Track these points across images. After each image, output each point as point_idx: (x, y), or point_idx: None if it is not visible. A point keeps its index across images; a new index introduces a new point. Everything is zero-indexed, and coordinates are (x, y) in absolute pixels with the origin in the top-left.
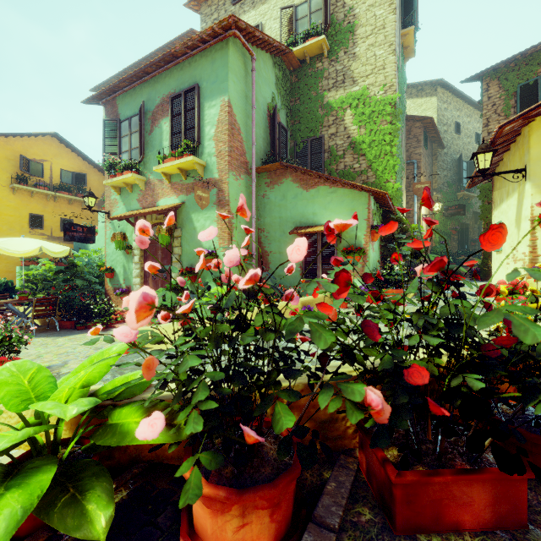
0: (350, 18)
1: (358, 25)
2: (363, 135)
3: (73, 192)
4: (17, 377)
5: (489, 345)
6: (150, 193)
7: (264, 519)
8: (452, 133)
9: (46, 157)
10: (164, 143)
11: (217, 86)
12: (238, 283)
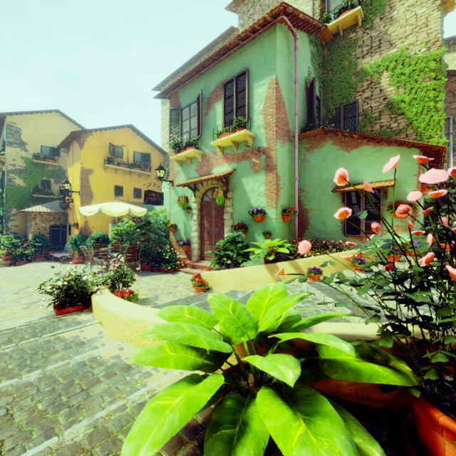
0: None
1: None
2: (402, 95)
3: (141, 168)
4: (224, 307)
5: None
6: (206, 164)
7: None
8: None
9: (124, 143)
10: (217, 122)
11: (265, 68)
12: None
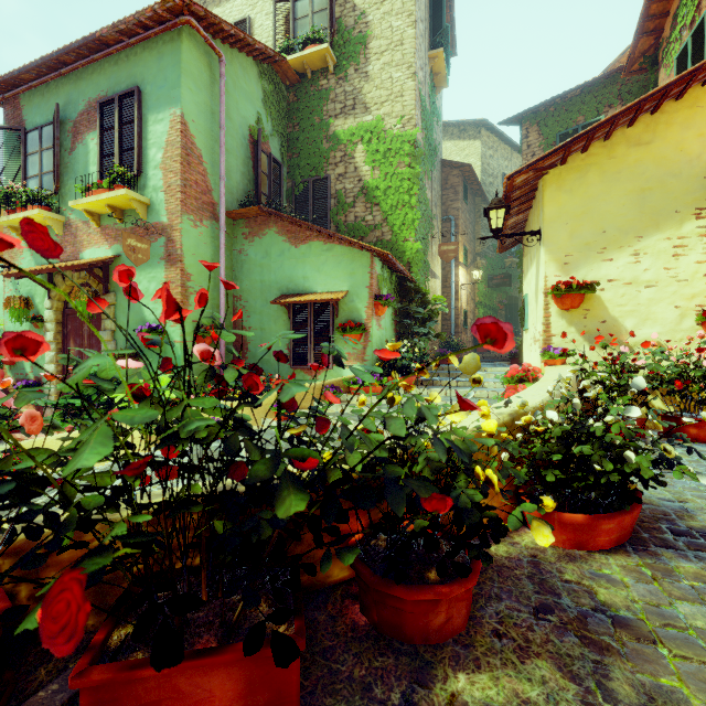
0: (362, 26)
1: (372, 37)
2: (378, 179)
3: None
4: None
5: (241, 463)
6: (71, 241)
7: None
8: (499, 186)
9: None
10: (91, 168)
11: (166, 93)
12: None
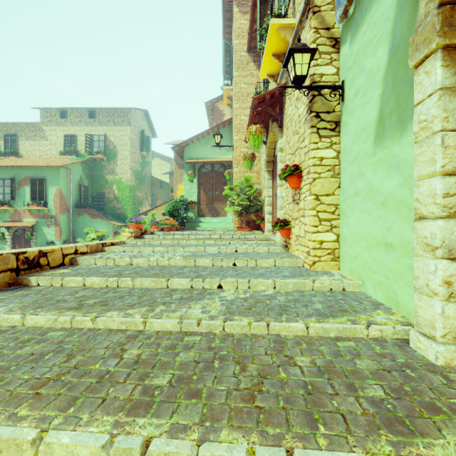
0: (115, 150)
1: (118, 154)
2: (120, 195)
3: None
4: None
5: None
6: (18, 215)
7: None
8: None
9: None
10: (26, 196)
11: (55, 182)
12: None
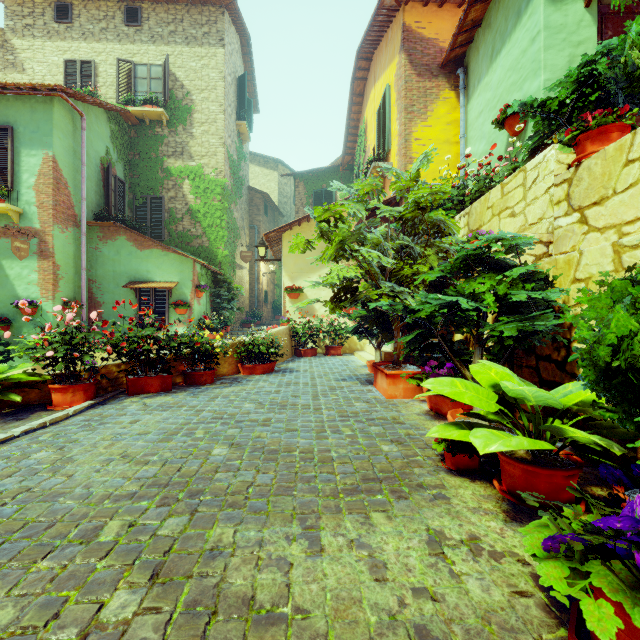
0: (188, 100)
1: (195, 110)
2: (199, 206)
3: None
4: None
5: (160, 341)
6: None
7: (82, 394)
8: (292, 204)
9: None
10: None
11: (39, 137)
12: (72, 324)
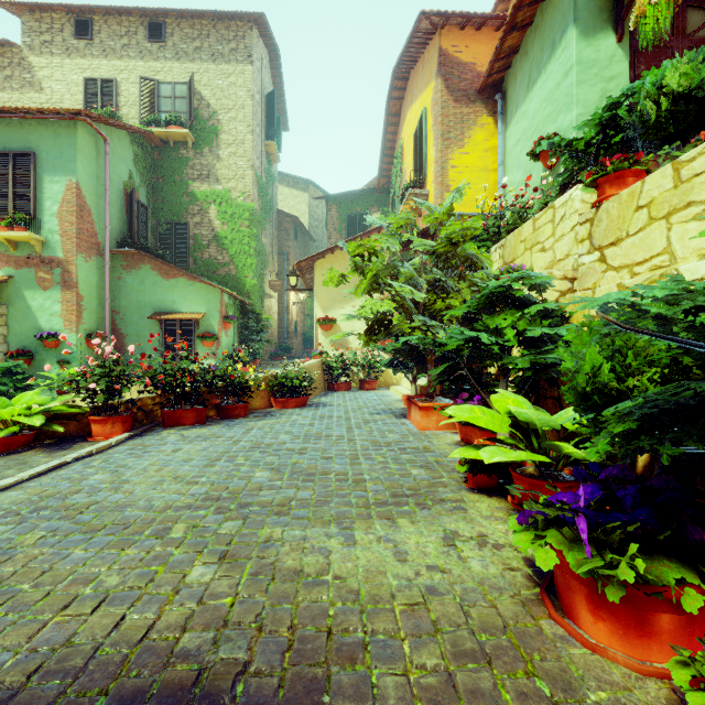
0: (214, 120)
1: (222, 131)
2: (226, 232)
3: None
4: None
5: (195, 374)
6: None
7: (120, 426)
8: (323, 228)
9: None
10: None
11: (62, 163)
12: (112, 357)
